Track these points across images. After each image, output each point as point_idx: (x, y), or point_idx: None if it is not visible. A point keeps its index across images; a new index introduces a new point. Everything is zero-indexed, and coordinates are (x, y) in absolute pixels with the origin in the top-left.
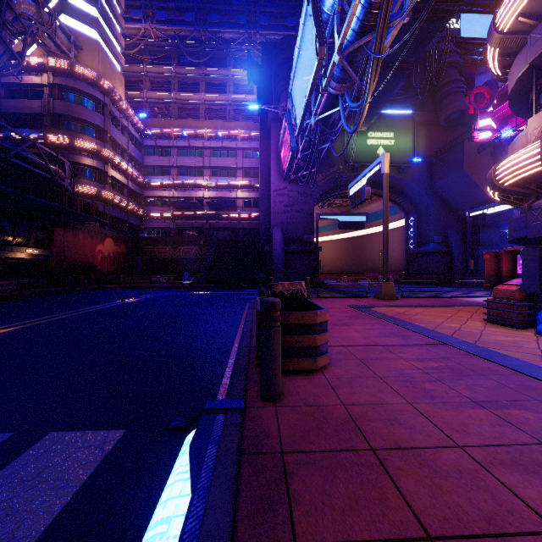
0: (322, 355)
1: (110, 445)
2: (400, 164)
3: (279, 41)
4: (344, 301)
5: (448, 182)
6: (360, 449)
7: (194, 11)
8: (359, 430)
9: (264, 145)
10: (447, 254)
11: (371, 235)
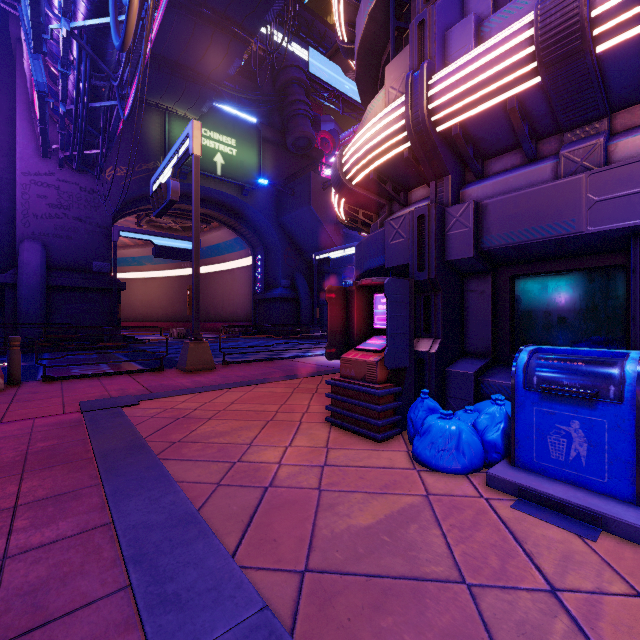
0: None
1: None
2: (243, 183)
3: None
4: (95, 387)
5: (296, 217)
6: None
7: None
8: None
9: (7, 86)
10: (295, 301)
11: (214, 273)
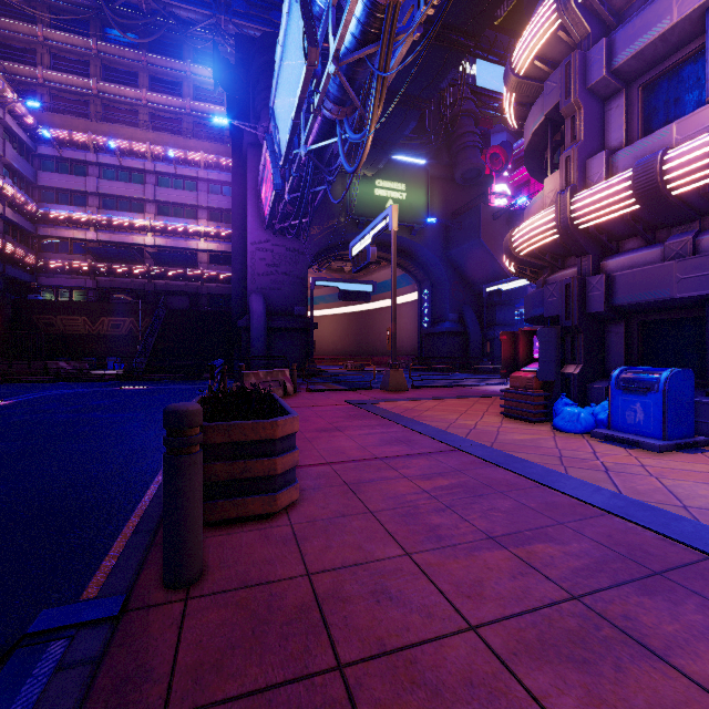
0: (286, 487)
1: None
2: (412, 224)
3: (260, 36)
4: (342, 395)
5: (464, 250)
6: (318, 671)
7: None
8: (324, 626)
9: (238, 178)
10: (463, 335)
11: (380, 309)
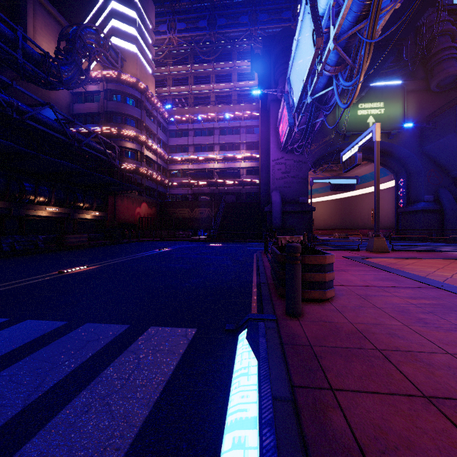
0: (329, 289)
1: (190, 336)
2: (389, 131)
3: (278, 34)
4: (338, 253)
5: (440, 144)
6: (368, 348)
7: (206, 18)
8: (366, 338)
9: (264, 122)
10: (439, 212)
11: (361, 195)
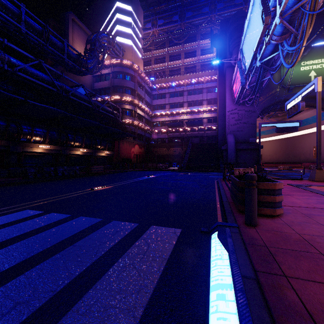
0: (279, 207)
1: (178, 233)
2: None
3: (232, 16)
4: (283, 181)
5: None
6: (313, 252)
7: (178, 14)
8: (311, 245)
9: (221, 83)
10: None
11: (303, 135)
